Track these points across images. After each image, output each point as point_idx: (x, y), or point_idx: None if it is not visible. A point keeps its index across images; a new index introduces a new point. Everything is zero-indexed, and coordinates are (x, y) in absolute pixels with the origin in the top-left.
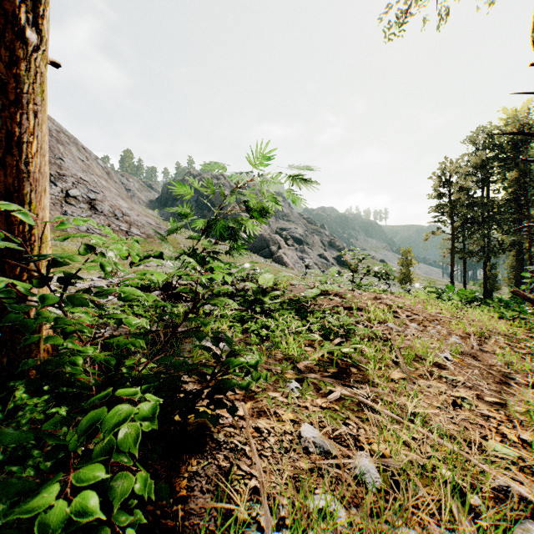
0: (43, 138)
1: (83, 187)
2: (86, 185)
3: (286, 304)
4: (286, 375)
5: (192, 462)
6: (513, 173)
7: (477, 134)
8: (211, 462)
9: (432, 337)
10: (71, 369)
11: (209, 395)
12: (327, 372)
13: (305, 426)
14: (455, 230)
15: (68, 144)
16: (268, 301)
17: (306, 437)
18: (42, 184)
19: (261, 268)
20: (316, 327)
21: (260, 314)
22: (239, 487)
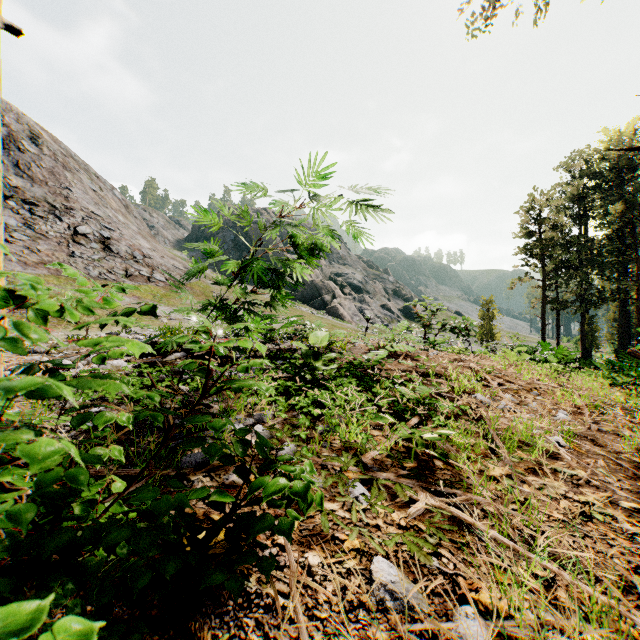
0: None
1: (94, 223)
2: (99, 221)
3: (345, 369)
4: (347, 473)
5: (204, 636)
6: (617, 207)
7: (573, 160)
8: (234, 634)
9: (535, 413)
10: None
11: (226, 539)
12: (404, 468)
13: (379, 563)
14: (547, 276)
15: (78, 171)
16: (321, 367)
17: (381, 583)
18: None
19: (312, 321)
20: (385, 402)
21: (311, 383)
22: None
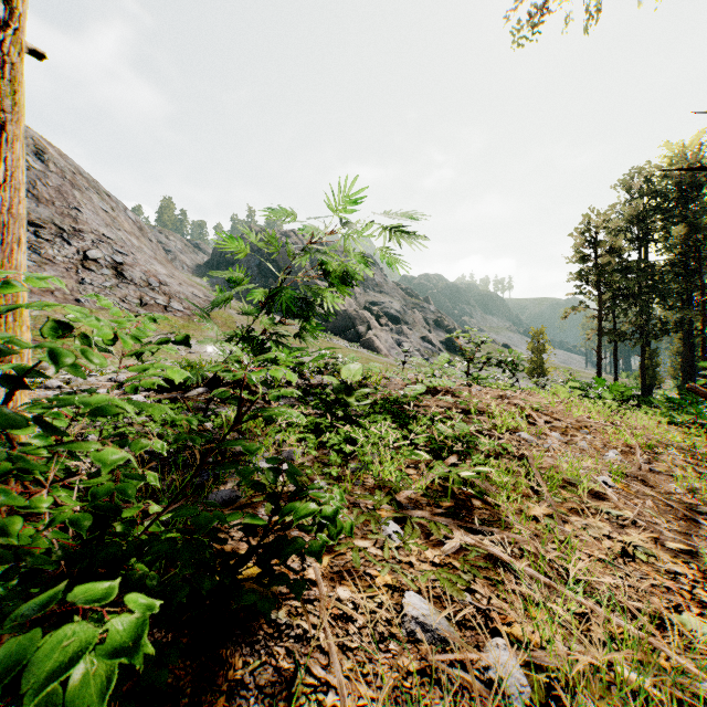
0: (17, 163)
1: (106, 247)
2: (110, 244)
3: (379, 405)
4: (380, 511)
5: (235, 662)
6: (681, 229)
7: (632, 177)
8: (265, 661)
9: (583, 452)
10: (2, 542)
11: (259, 562)
12: (439, 507)
13: (411, 597)
14: (604, 305)
15: (87, 190)
16: (354, 402)
17: (412, 616)
18: (15, 232)
19: (345, 355)
20: (422, 439)
21: (343, 420)
22: (307, 706)
